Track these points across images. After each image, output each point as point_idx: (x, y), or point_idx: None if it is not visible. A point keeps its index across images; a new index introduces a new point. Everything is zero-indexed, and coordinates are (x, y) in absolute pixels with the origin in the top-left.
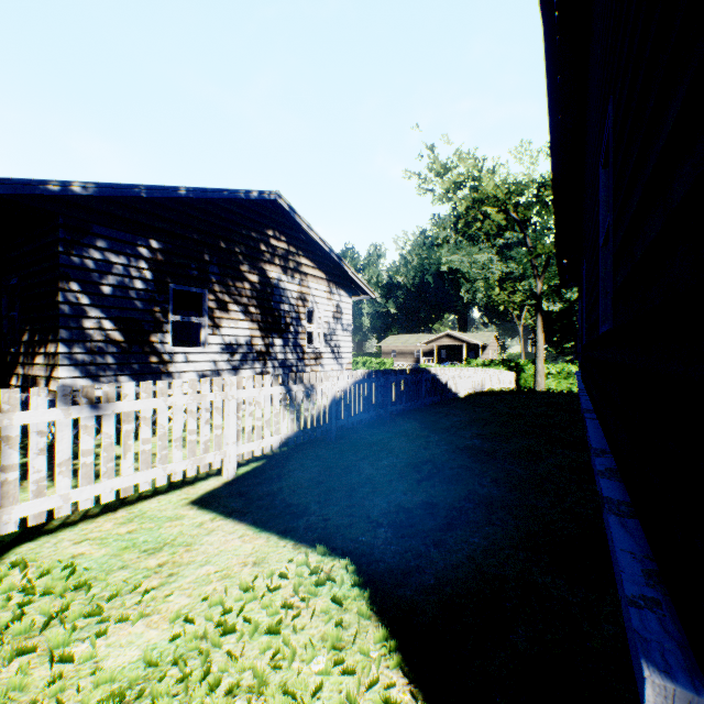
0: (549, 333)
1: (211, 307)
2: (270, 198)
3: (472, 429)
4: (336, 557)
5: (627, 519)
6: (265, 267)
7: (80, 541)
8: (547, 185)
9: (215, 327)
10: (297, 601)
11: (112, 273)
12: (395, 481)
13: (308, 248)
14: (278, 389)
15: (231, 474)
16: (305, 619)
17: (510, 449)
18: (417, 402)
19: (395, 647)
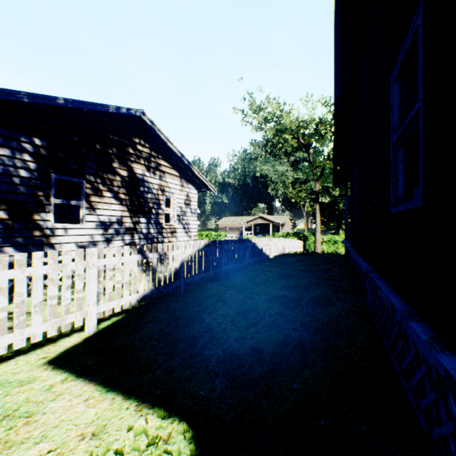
0: (322, 216)
1: (88, 193)
2: (136, 114)
3: (281, 282)
4: (175, 418)
5: None
6: (133, 165)
7: None
8: (322, 122)
9: (91, 208)
10: None
11: None
12: (228, 329)
13: (166, 153)
14: (136, 257)
15: (92, 330)
16: None
17: (310, 297)
18: (243, 262)
19: None
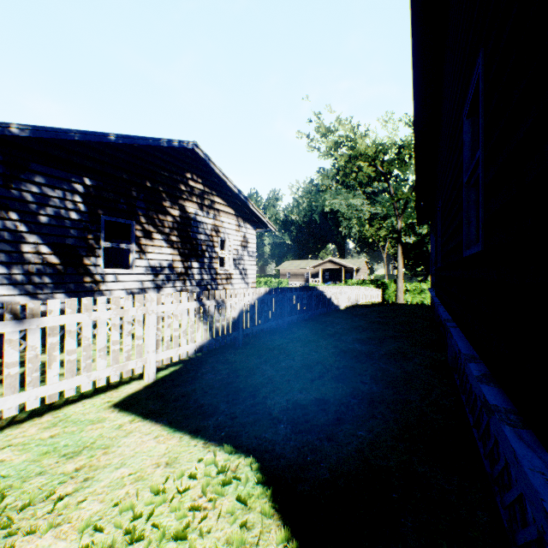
0: (406, 260)
1: (138, 236)
2: (188, 147)
3: (352, 335)
4: (241, 454)
5: (521, 430)
6: (185, 204)
7: (3, 448)
8: (405, 146)
9: (141, 252)
10: (205, 501)
11: (49, 205)
12: (292, 380)
13: (220, 189)
14: (194, 304)
15: (151, 378)
16: (211, 521)
17: (384, 351)
18: (308, 313)
19: (296, 547)
